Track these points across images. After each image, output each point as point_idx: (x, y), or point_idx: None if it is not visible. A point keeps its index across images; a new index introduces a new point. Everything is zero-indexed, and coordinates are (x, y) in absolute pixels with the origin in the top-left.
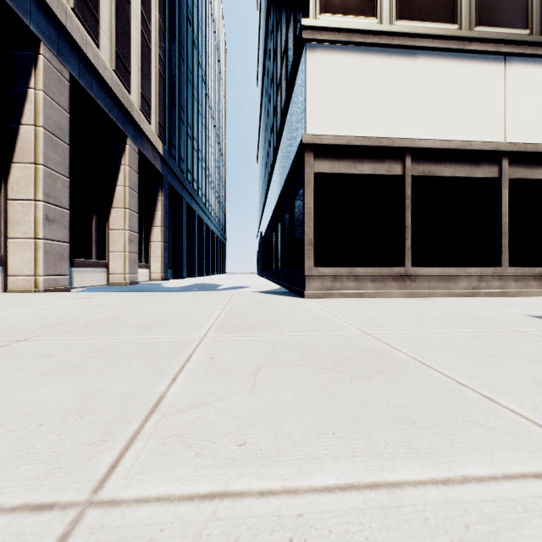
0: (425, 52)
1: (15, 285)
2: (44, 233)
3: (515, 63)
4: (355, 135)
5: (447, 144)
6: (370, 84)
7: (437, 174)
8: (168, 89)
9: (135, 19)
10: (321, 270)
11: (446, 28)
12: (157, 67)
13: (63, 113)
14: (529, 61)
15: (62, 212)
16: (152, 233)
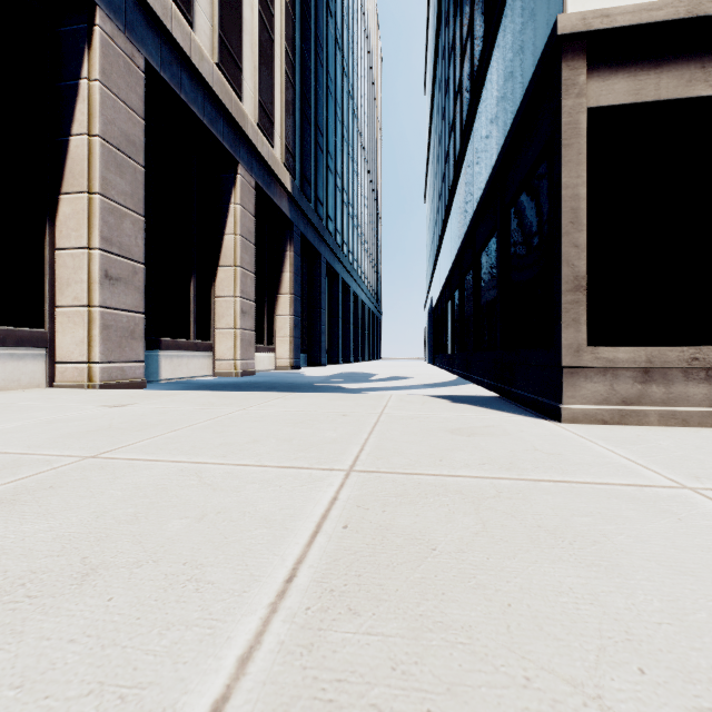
0: None
1: (64, 377)
2: (102, 298)
3: None
4: None
5: None
6: None
7: None
8: (300, 101)
9: None
10: (607, 353)
11: None
12: (284, 68)
13: (135, 118)
14: None
15: (132, 268)
16: (278, 303)
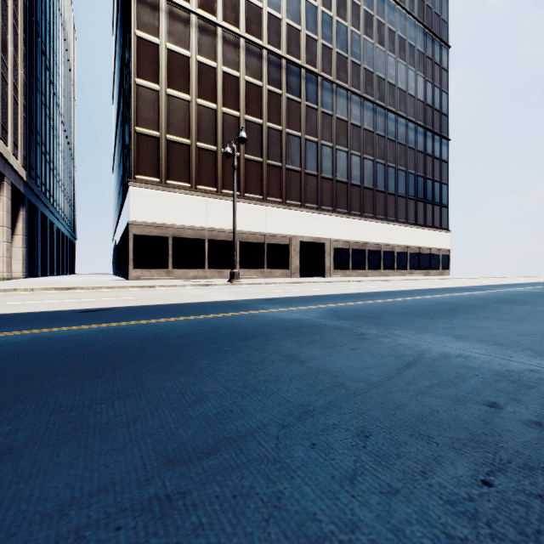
0: (177, 194)
1: None
2: None
3: (210, 200)
4: (150, 221)
5: (185, 227)
6: (156, 203)
7: (182, 236)
8: (28, 123)
9: (9, 90)
10: (136, 270)
11: (186, 185)
12: (22, 114)
13: None
14: (215, 200)
15: None
16: (14, 240)
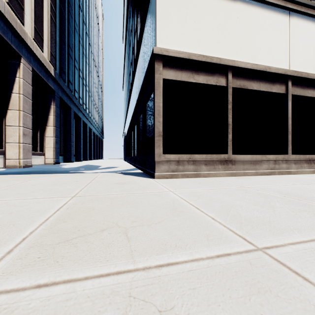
0: None
1: None
2: None
3: (295, 17)
4: (193, 52)
5: (256, 66)
6: (204, 15)
7: (248, 87)
8: (59, 32)
9: None
10: (168, 156)
11: None
12: (49, 13)
13: None
14: (303, 17)
15: None
16: (46, 130)
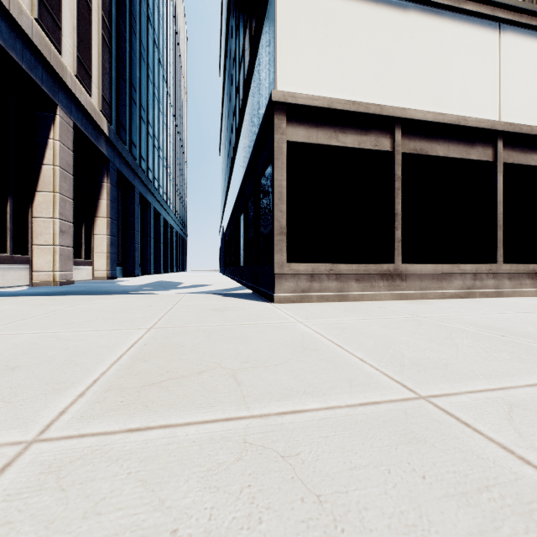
0: (417, 5)
1: None
2: None
3: (509, 32)
4: (336, 97)
5: (441, 117)
6: (354, 35)
7: (429, 152)
8: (116, 62)
9: None
10: (295, 267)
11: None
12: (101, 32)
13: None
14: (523, 32)
15: None
16: (96, 224)
